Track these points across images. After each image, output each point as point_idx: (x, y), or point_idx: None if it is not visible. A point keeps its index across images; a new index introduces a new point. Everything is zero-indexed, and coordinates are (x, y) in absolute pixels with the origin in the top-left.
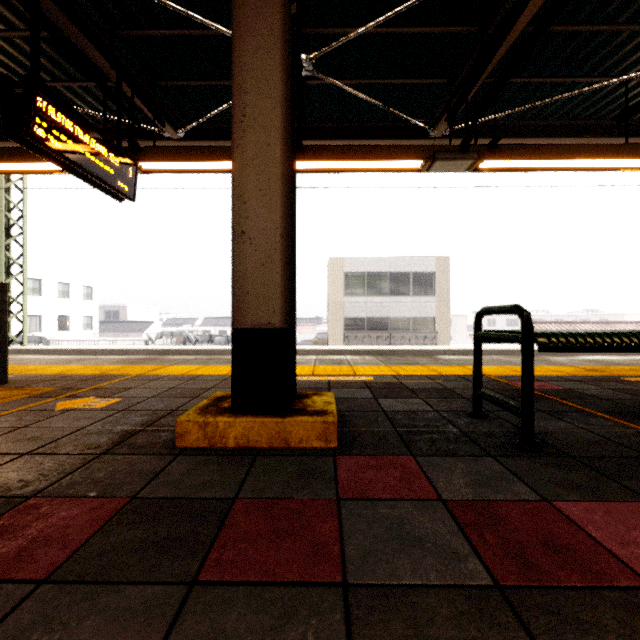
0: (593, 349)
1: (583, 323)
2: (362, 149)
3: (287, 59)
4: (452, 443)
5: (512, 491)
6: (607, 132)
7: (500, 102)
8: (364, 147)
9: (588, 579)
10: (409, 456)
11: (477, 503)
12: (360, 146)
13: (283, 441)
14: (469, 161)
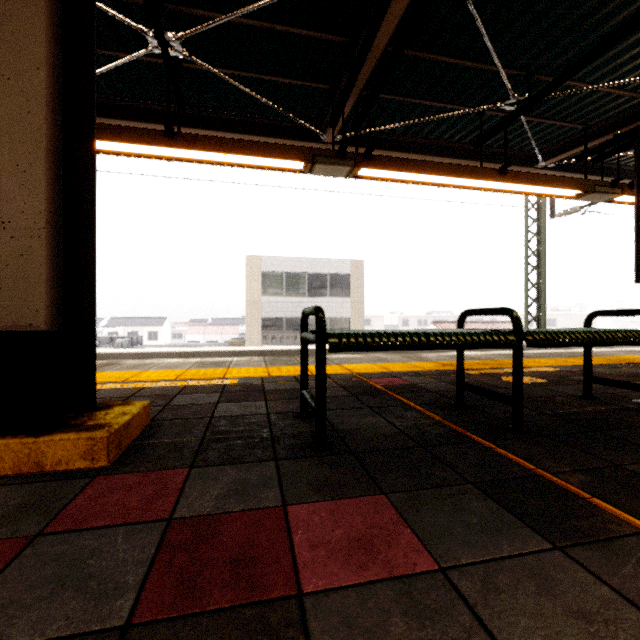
0: (378, 348)
1: (474, 323)
2: (240, 143)
3: (55, 14)
4: (249, 448)
5: (259, 498)
6: (473, 156)
7: (383, 116)
8: (243, 141)
9: (241, 596)
10: (186, 468)
11: (207, 518)
12: (238, 140)
13: (35, 465)
14: (347, 167)
